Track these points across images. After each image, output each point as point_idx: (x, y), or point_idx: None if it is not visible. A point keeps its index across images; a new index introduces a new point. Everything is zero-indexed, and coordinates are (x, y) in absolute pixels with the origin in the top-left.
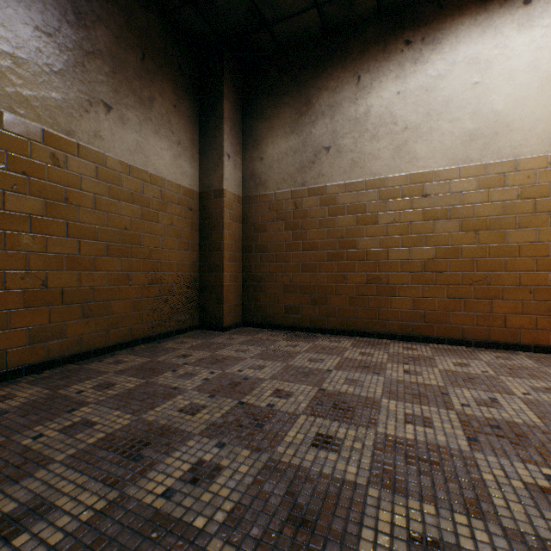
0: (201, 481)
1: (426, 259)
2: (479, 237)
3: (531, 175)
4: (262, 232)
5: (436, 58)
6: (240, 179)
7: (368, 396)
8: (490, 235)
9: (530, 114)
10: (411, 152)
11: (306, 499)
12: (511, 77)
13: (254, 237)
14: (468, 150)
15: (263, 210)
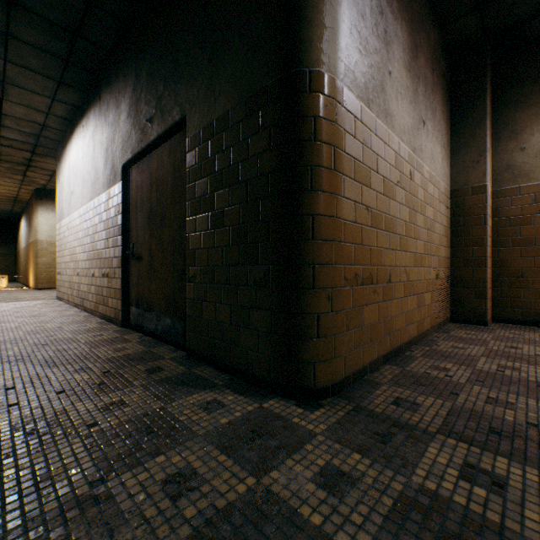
0: None
1: None
2: None
3: None
4: (522, 225)
5: None
6: (490, 173)
7: None
8: None
9: None
10: None
11: None
12: None
13: (510, 230)
14: None
15: (525, 202)
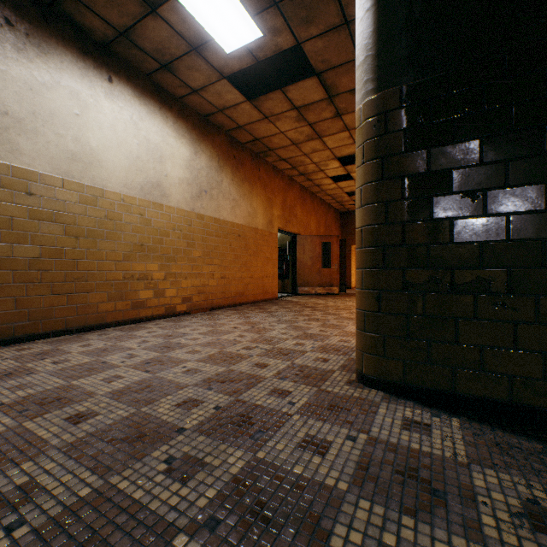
0: (29, 498)
1: (32, 258)
2: (81, 242)
3: (113, 204)
4: None
5: (43, 66)
6: None
7: (57, 386)
8: (88, 242)
9: (113, 161)
10: (14, 143)
11: (123, 434)
12: (102, 127)
13: None
14: (72, 167)
15: None
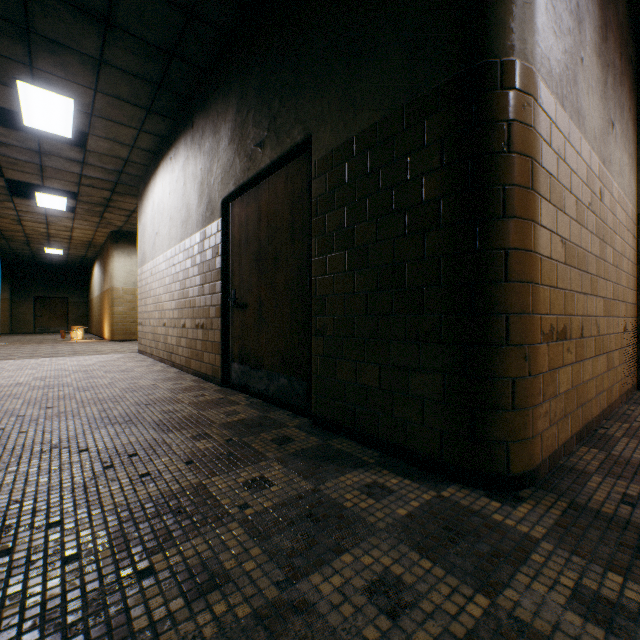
0: None
1: None
2: None
3: None
4: None
5: None
6: None
7: None
8: None
9: None
10: None
11: None
12: None
13: None
14: None
15: None
